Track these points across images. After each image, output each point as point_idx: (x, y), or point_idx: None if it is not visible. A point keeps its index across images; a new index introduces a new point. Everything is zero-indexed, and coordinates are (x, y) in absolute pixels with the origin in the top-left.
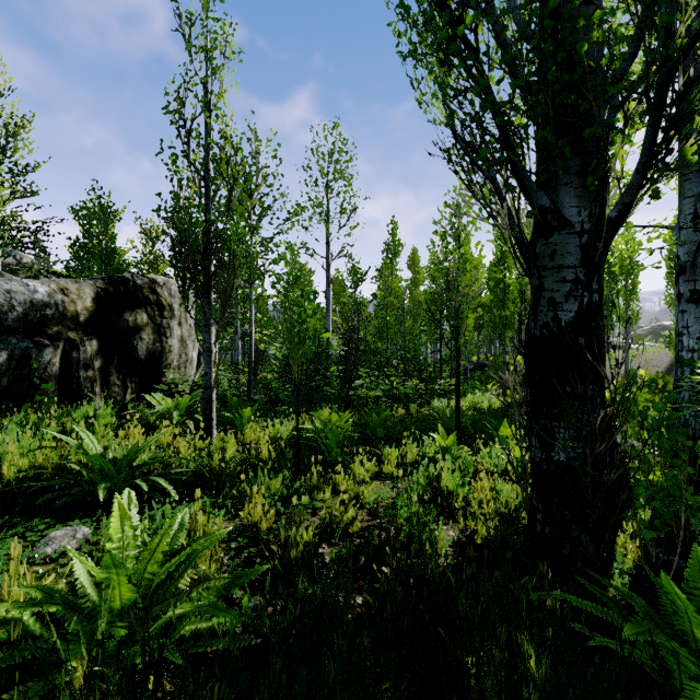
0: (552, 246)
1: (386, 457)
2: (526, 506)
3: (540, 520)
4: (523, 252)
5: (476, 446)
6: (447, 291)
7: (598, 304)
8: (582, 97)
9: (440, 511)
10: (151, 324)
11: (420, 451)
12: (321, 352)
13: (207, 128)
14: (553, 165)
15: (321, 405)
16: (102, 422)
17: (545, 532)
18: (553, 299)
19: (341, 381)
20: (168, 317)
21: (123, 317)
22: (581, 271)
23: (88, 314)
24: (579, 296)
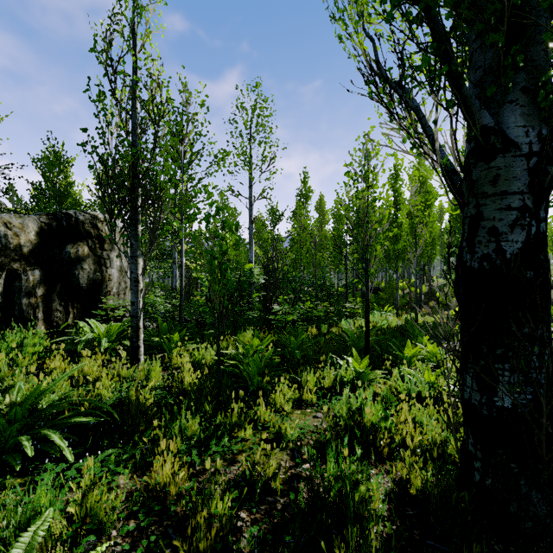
0: (495, 170)
1: (305, 383)
2: (457, 447)
3: (480, 469)
4: (452, 180)
5: (384, 367)
6: (357, 226)
7: (546, 234)
8: (528, 6)
9: (364, 447)
10: (92, 255)
11: (337, 375)
12: (244, 281)
13: (134, 68)
14: (503, 76)
15: (244, 327)
16: (29, 351)
17: (486, 483)
18: (496, 228)
19: (262, 303)
20: (108, 249)
21: (65, 249)
22: (529, 198)
23: (31, 246)
24: (526, 225)
